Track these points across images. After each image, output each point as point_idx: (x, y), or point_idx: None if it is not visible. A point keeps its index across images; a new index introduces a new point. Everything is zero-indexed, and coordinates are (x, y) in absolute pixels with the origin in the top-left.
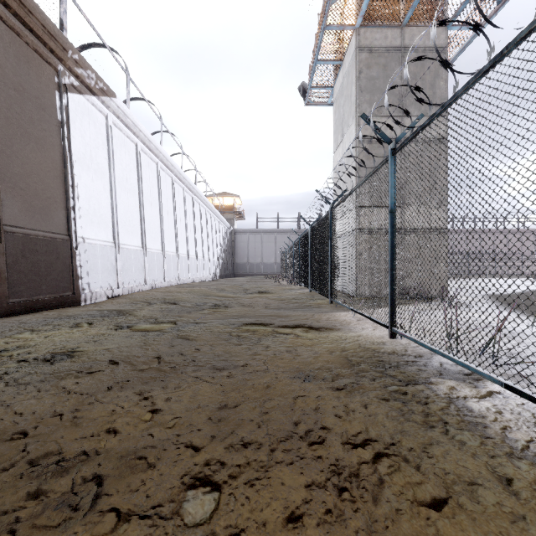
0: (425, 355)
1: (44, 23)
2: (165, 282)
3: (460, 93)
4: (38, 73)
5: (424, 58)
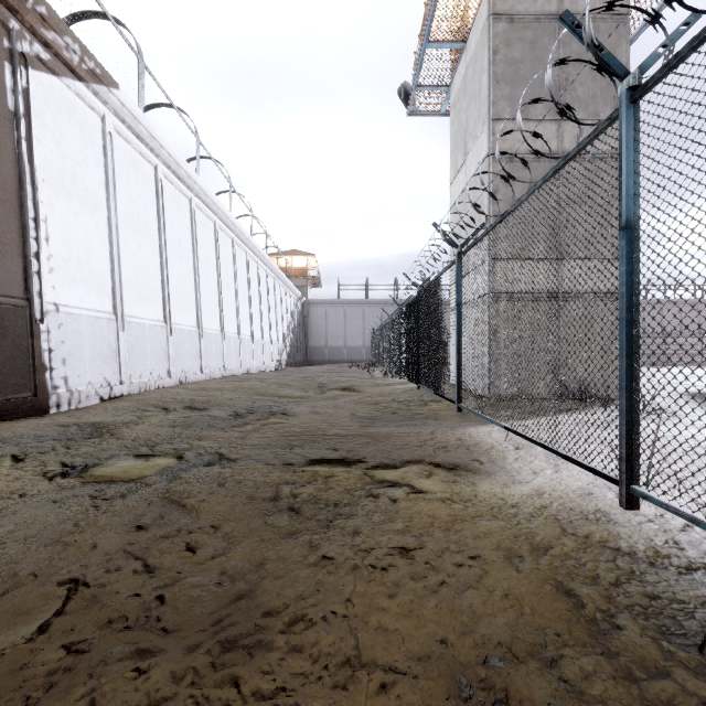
0: None
1: None
2: (202, 374)
3: None
4: None
5: None
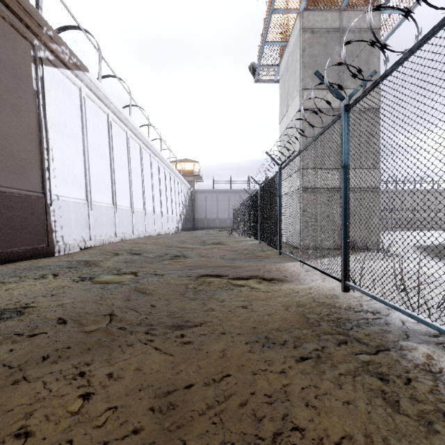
0: (383, 311)
1: (20, 0)
2: (133, 235)
3: (435, 30)
4: (15, 45)
5: (383, 7)
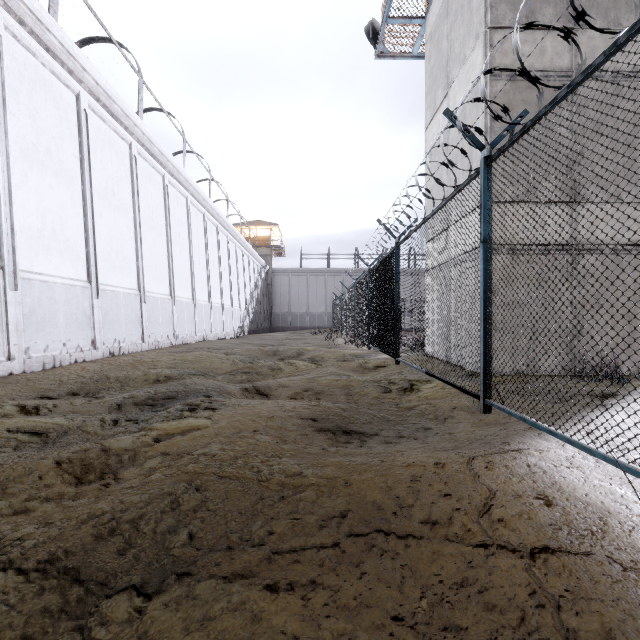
0: None
1: None
2: (144, 343)
3: None
4: None
5: None
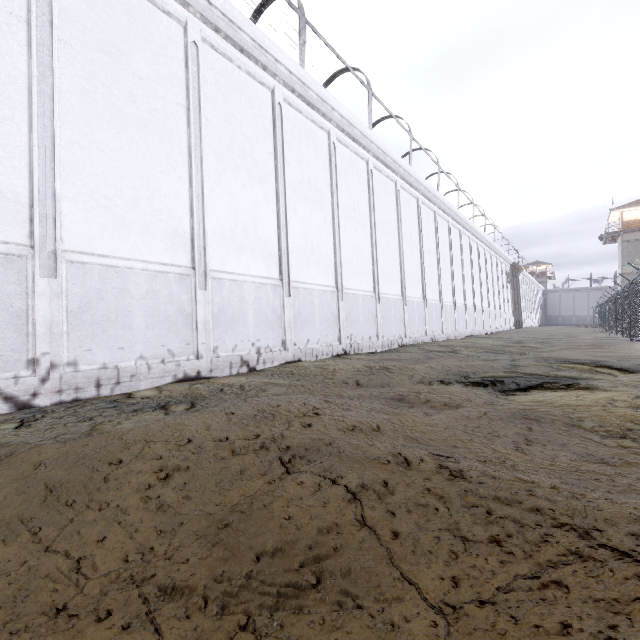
0: None
1: (519, 268)
2: (529, 325)
3: (604, 303)
4: (517, 278)
5: None
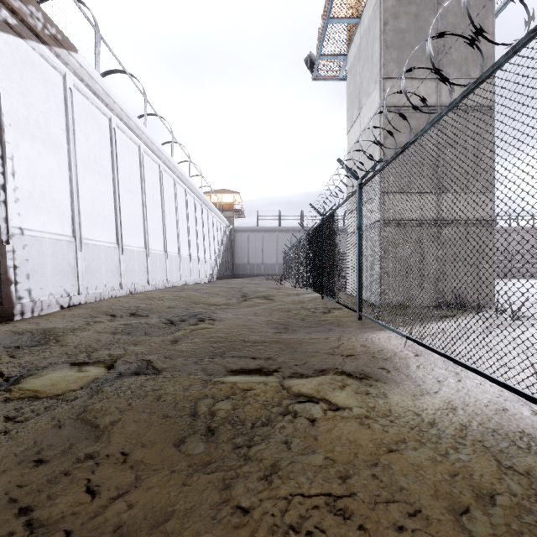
0: None
1: None
2: (149, 285)
3: None
4: None
5: None
